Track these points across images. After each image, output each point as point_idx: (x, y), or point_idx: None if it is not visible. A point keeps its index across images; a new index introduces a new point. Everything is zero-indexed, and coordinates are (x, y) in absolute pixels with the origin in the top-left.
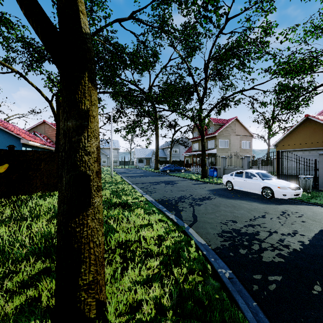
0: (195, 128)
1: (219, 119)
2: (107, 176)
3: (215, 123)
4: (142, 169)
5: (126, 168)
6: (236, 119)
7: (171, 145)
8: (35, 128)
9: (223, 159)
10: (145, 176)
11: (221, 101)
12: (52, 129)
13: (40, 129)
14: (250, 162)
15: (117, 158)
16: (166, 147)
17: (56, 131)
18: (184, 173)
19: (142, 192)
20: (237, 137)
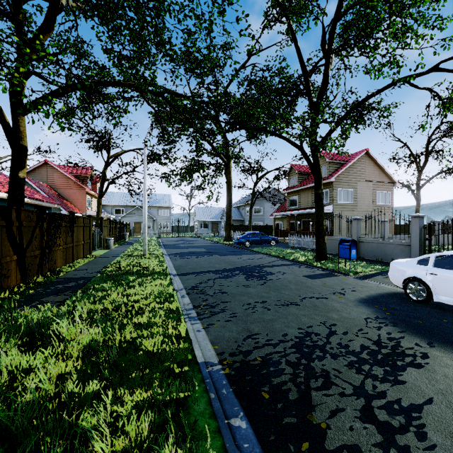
0: (293, 171)
1: (336, 154)
2: (139, 253)
3: (331, 161)
4: (205, 239)
5: (181, 237)
6: (366, 154)
7: (252, 201)
8: (32, 173)
9: (356, 222)
10: (206, 253)
11: (361, 104)
12: (59, 174)
13: (39, 175)
14: (424, 229)
15: (168, 221)
16: (243, 205)
17: (11, 163)
18: (277, 247)
19: (189, 306)
20: (369, 184)
